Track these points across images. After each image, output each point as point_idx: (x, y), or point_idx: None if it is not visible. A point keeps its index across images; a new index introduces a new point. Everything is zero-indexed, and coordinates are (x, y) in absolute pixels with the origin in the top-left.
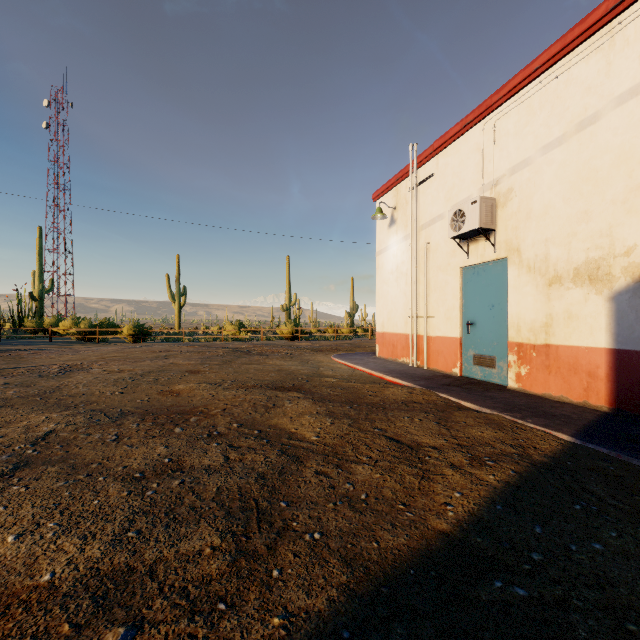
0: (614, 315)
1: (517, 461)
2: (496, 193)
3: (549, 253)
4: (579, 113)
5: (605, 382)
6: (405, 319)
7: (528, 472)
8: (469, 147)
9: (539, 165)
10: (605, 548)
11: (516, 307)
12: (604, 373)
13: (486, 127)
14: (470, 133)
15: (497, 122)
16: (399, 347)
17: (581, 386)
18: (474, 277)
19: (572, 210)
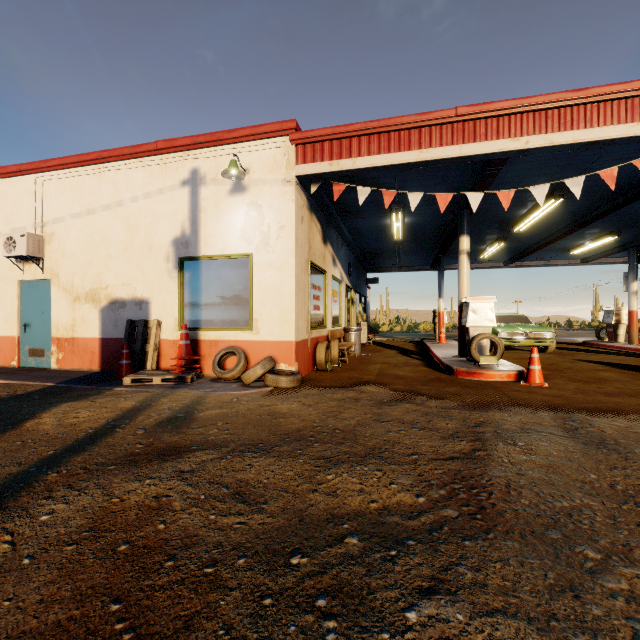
0: (102, 320)
1: (2, 396)
2: (44, 232)
3: (74, 281)
4: (88, 204)
5: (98, 356)
6: None
7: (2, 398)
8: (25, 188)
9: (69, 225)
10: (5, 406)
11: (57, 314)
12: (98, 351)
13: (38, 181)
14: (26, 178)
15: (45, 182)
16: None
17: (89, 360)
18: (30, 289)
19: (85, 259)
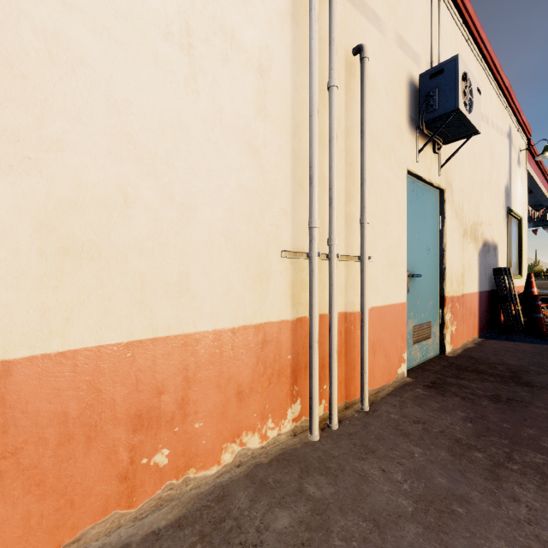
0: (479, 267)
1: None
2: None
3: (464, 204)
4: None
5: (477, 317)
6: (257, 260)
7: None
8: None
9: None
10: None
11: (451, 254)
12: (477, 311)
13: None
14: None
15: None
16: (212, 403)
17: (472, 326)
18: (414, 197)
19: (470, 174)
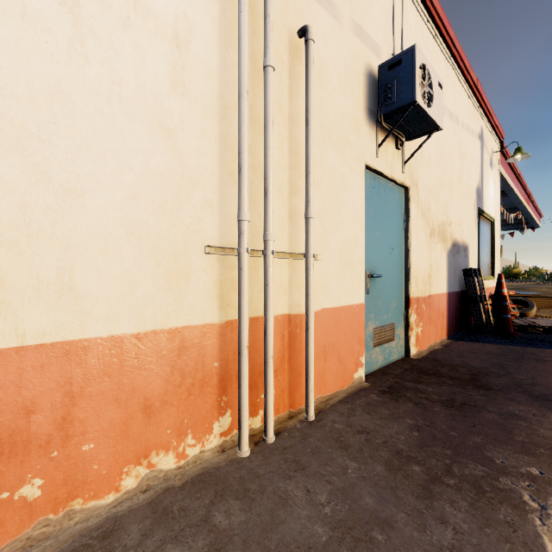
0: (448, 268)
1: None
2: None
3: (431, 204)
4: None
5: (446, 319)
6: (171, 256)
7: None
8: None
9: None
10: None
11: (416, 254)
12: (446, 312)
13: None
14: None
15: None
16: (106, 421)
17: (440, 327)
18: (375, 194)
19: (438, 173)
